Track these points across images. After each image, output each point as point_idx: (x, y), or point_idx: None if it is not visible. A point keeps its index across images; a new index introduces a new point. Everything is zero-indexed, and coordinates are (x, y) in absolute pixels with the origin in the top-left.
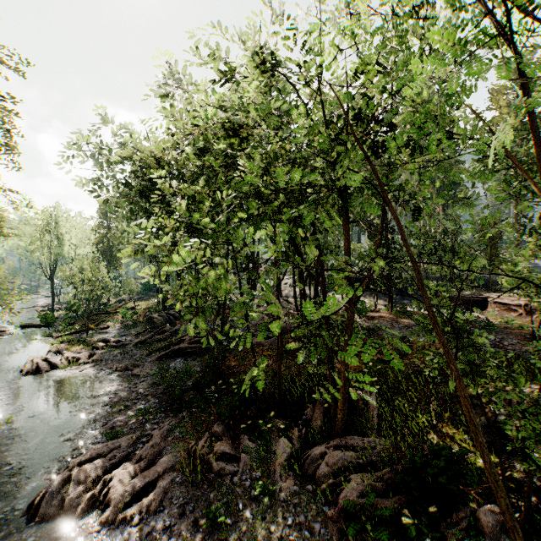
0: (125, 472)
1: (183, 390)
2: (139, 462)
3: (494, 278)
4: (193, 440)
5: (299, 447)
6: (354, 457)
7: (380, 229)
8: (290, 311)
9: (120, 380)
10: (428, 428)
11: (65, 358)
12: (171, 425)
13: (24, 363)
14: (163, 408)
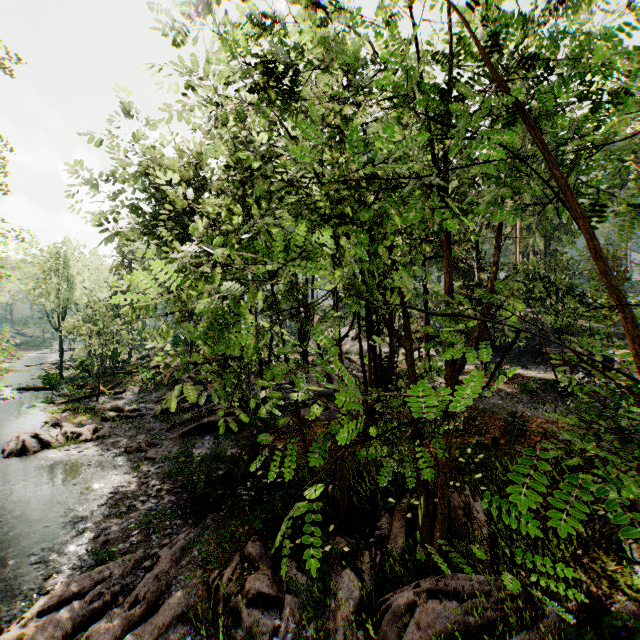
0: (108, 626)
1: (209, 482)
2: (133, 606)
3: (614, 330)
4: (217, 566)
5: (372, 586)
6: (460, 611)
7: (495, 258)
8: (353, 372)
9: (128, 466)
10: (568, 559)
11: (62, 434)
12: (187, 540)
13: (10, 439)
14: (180, 511)
